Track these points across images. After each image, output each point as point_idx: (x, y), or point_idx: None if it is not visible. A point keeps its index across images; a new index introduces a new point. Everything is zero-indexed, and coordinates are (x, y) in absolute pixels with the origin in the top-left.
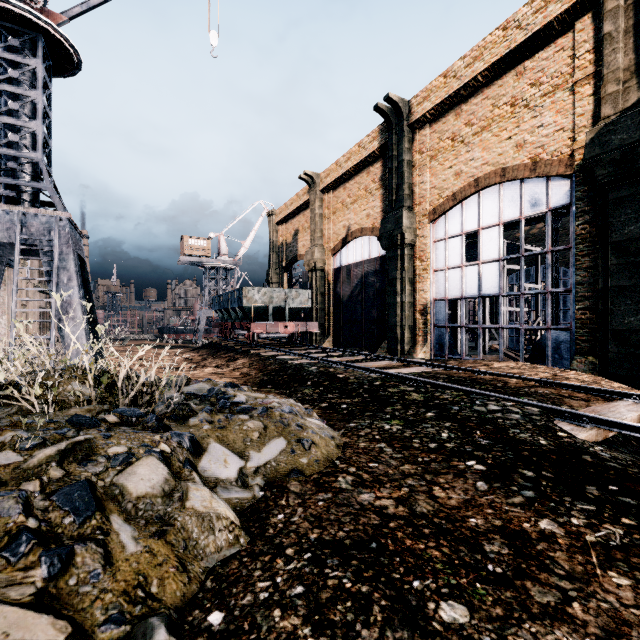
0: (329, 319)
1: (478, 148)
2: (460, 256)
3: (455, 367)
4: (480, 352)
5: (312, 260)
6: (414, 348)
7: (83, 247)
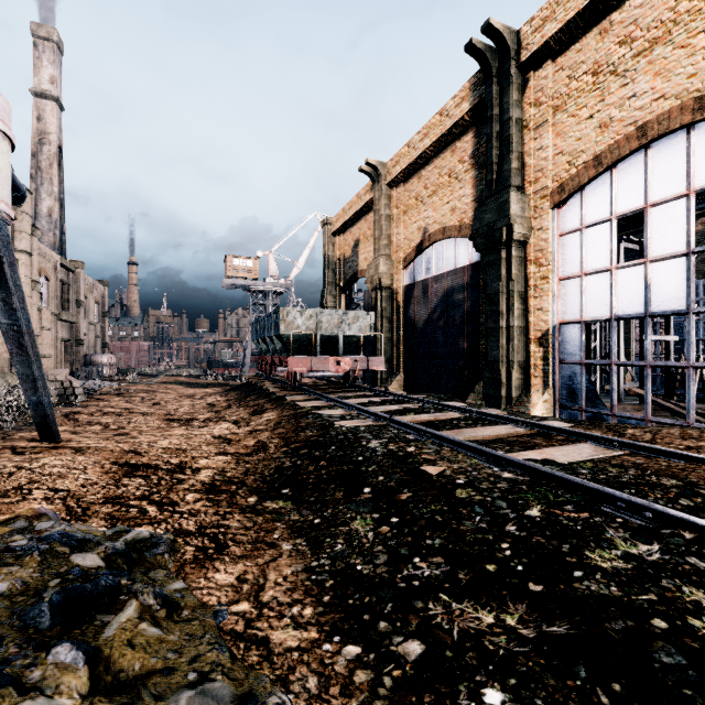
0: (398, 352)
1: (645, 75)
2: (608, 253)
3: (668, 451)
4: (648, 405)
5: (376, 275)
6: (527, 395)
7: (9, 237)
